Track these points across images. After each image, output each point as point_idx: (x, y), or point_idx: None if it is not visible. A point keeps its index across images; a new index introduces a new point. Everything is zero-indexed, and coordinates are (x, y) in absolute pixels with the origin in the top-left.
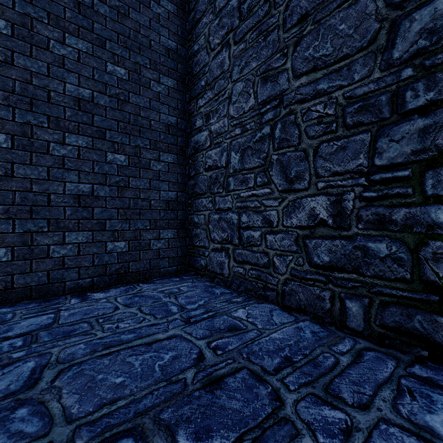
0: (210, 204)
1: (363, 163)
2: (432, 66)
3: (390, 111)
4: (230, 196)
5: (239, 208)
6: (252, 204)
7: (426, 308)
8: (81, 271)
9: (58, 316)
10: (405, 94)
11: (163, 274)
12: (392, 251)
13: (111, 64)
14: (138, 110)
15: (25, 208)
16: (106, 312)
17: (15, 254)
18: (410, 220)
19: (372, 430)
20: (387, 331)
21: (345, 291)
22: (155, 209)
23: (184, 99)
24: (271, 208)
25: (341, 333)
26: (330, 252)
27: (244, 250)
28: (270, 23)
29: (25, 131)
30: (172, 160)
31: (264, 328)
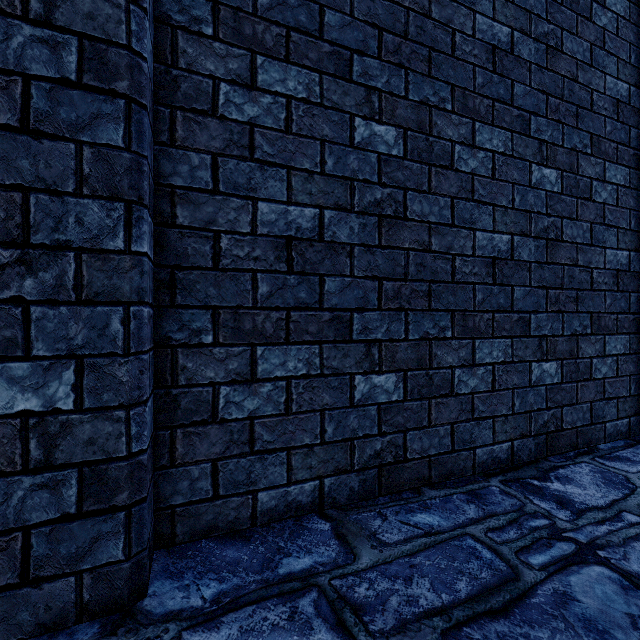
0: None
1: None
2: None
3: None
4: None
5: None
6: None
7: None
8: (495, 426)
9: (639, 581)
10: None
11: (609, 435)
12: None
13: None
14: (574, 69)
15: (420, 287)
16: None
17: (407, 386)
18: None
19: None
20: None
21: None
22: (597, 289)
23: (638, 42)
24: None
25: None
26: None
27: None
28: None
29: (421, 119)
30: (620, 180)
31: None
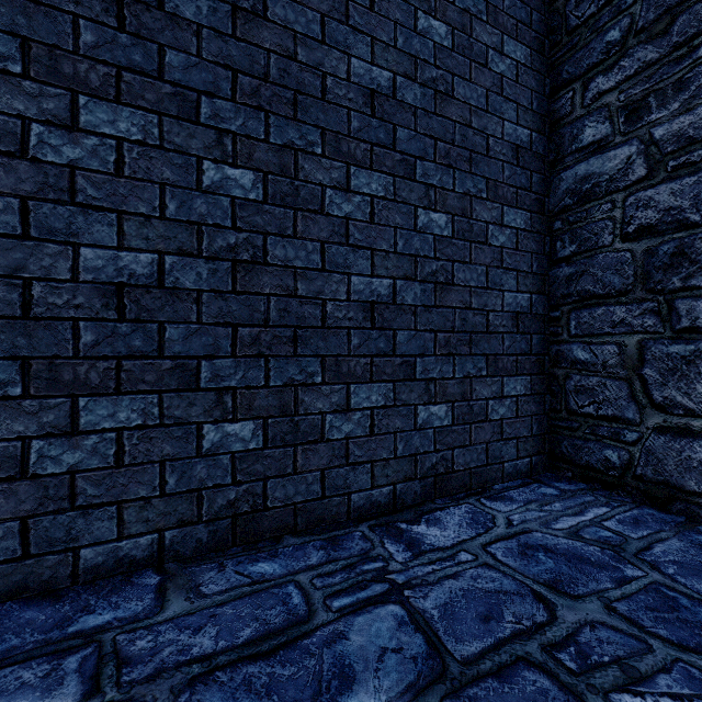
0: (649, 318)
1: None
2: None
3: None
4: None
5: None
6: None
7: None
8: (375, 470)
9: (419, 617)
10: None
11: (508, 475)
12: None
13: (424, 13)
14: (468, 114)
15: (284, 333)
16: (533, 615)
17: (269, 434)
18: None
19: None
20: None
21: None
22: (495, 332)
23: (542, 88)
24: None
25: None
26: None
27: None
28: None
29: (285, 163)
30: (521, 225)
31: None
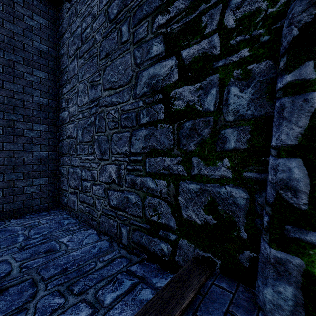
0: (69, 161)
1: (127, 149)
2: (148, 103)
3: (135, 122)
4: (78, 157)
5: (81, 166)
6: (87, 165)
7: (146, 232)
8: None
9: None
10: (140, 115)
11: (36, 210)
12: (136, 200)
13: None
14: (12, 94)
15: None
16: None
17: None
18: (141, 184)
19: (71, 306)
20: (135, 245)
21: (121, 222)
22: (28, 164)
23: (55, 86)
24: (95, 169)
25: (117, 247)
26: (116, 199)
27: (84, 194)
28: (94, 52)
29: None
30: (43, 129)
31: (71, 248)
